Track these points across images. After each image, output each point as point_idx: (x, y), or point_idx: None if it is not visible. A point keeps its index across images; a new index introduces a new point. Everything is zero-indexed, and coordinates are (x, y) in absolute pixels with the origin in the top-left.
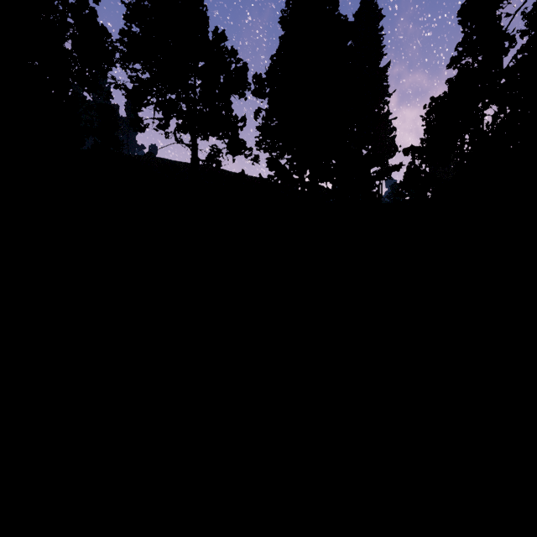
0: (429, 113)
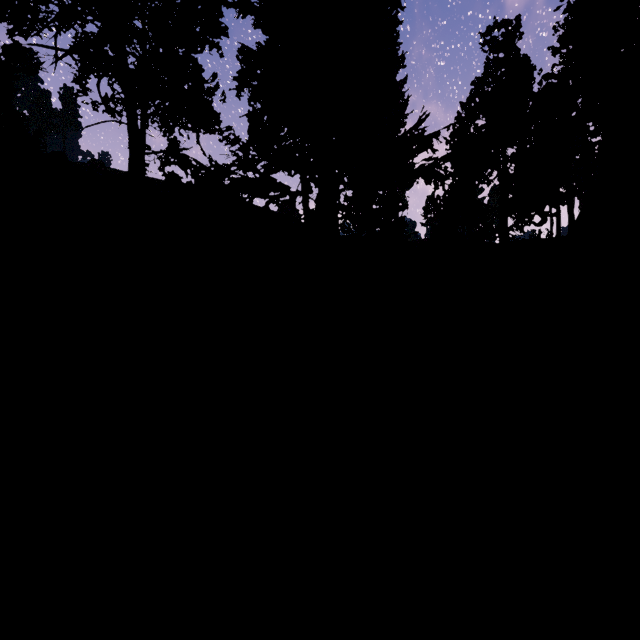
0: (453, 136)
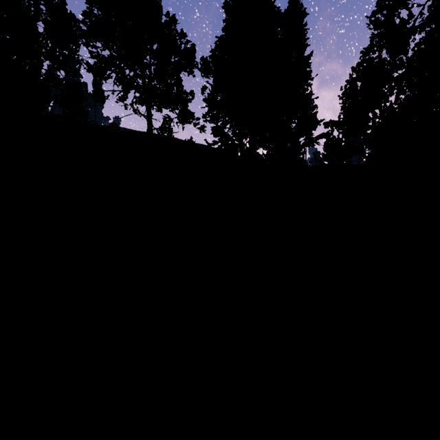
0: (344, 93)
